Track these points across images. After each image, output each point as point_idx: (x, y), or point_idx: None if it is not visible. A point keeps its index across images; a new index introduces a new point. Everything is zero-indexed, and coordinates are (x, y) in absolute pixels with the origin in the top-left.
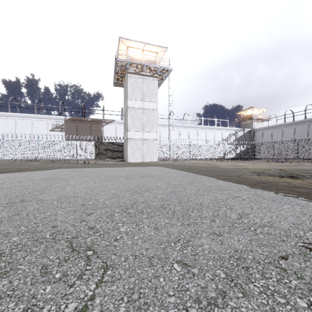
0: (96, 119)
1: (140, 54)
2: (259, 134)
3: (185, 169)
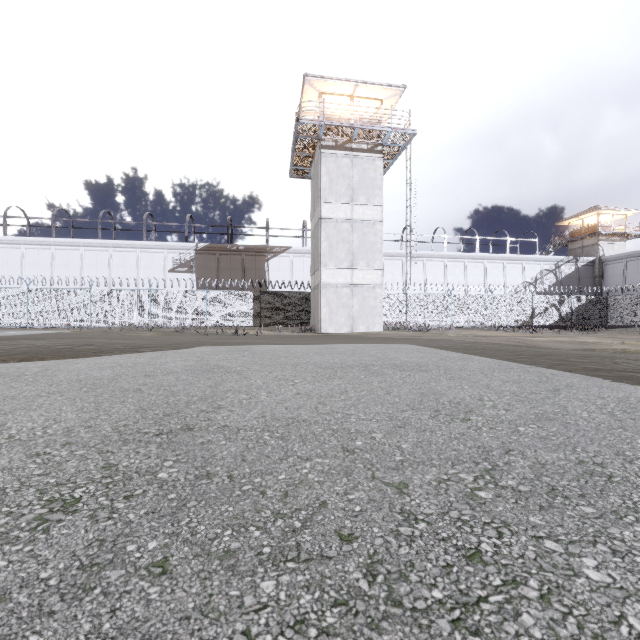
0: (253, 247)
1: (345, 107)
2: (615, 269)
3: (472, 351)
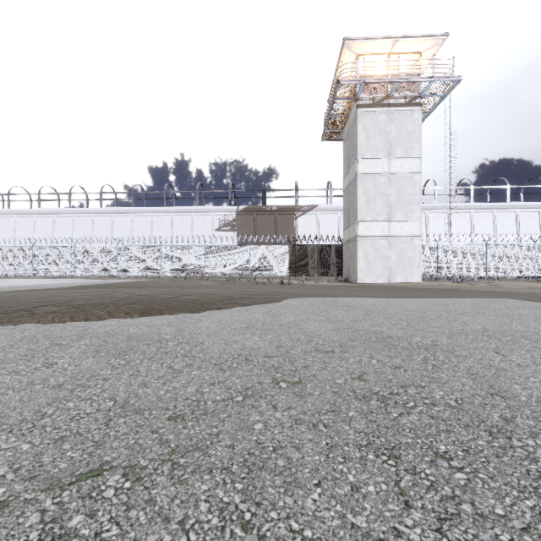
0: (284, 207)
1: (380, 66)
2: None
3: None
